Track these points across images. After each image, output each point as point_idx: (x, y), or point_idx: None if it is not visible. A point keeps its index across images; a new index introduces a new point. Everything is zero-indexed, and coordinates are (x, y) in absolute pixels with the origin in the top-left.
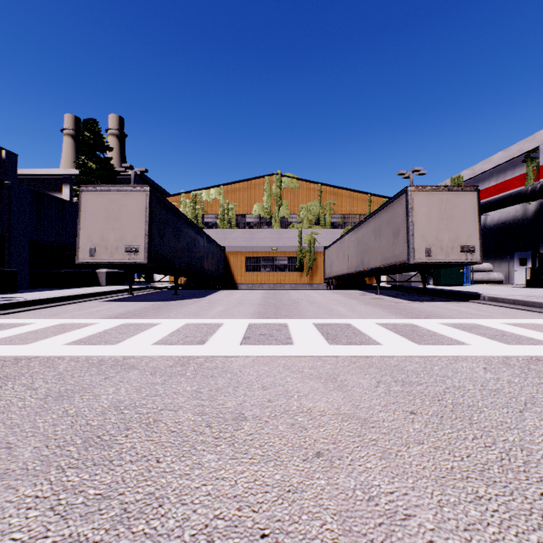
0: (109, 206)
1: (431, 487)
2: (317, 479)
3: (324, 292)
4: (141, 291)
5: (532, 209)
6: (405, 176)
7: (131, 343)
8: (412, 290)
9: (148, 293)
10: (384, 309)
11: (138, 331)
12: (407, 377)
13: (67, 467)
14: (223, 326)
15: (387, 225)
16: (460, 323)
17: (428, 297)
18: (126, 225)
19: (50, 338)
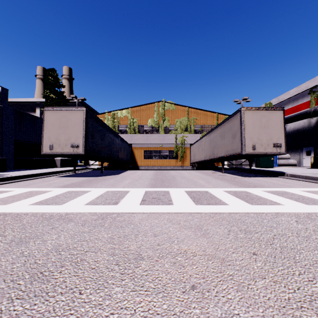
0: (61, 119)
1: (276, 316)
2: (193, 309)
3: (190, 171)
4: (81, 170)
5: (314, 121)
6: (238, 102)
7: (72, 203)
8: (243, 170)
9: (85, 171)
10: (227, 181)
11: (77, 196)
12: (247, 227)
13: (15, 298)
14: (129, 192)
15: (228, 131)
16: (275, 191)
17: (253, 174)
18: (71, 131)
19: (21, 201)
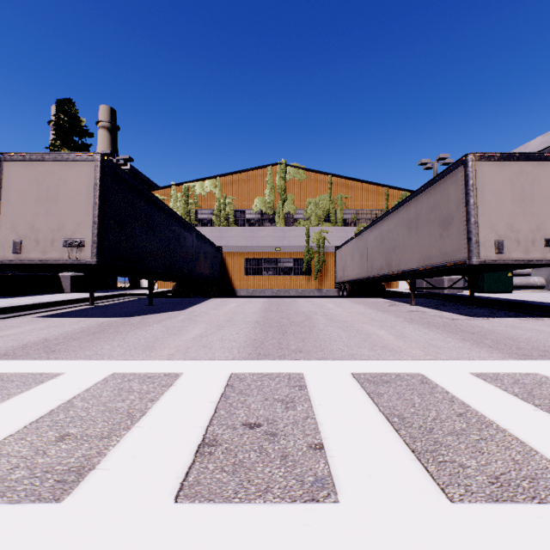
0: (43, 182)
1: None
2: None
3: (340, 300)
4: (110, 300)
5: None
6: (428, 165)
7: None
8: (450, 298)
9: (118, 302)
10: (448, 333)
11: None
12: None
13: None
14: (175, 385)
15: (429, 212)
16: None
17: (481, 309)
18: (66, 208)
19: None
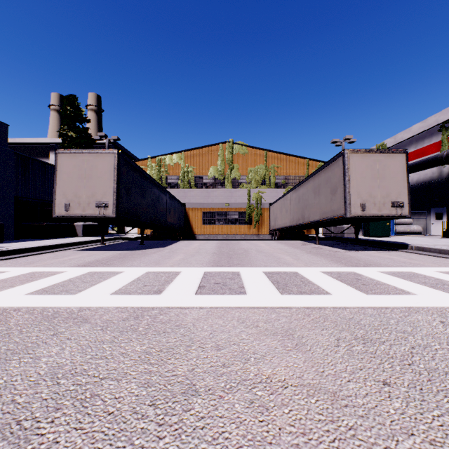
0: (82, 167)
1: None
2: None
3: (270, 242)
4: (112, 241)
5: (446, 171)
6: (338, 143)
7: (91, 292)
8: (346, 240)
9: (118, 243)
10: (325, 257)
11: (101, 279)
12: (366, 333)
13: None
14: (180, 274)
15: (325, 184)
16: (398, 272)
17: (360, 246)
18: (97, 183)
19: (15, 288)
